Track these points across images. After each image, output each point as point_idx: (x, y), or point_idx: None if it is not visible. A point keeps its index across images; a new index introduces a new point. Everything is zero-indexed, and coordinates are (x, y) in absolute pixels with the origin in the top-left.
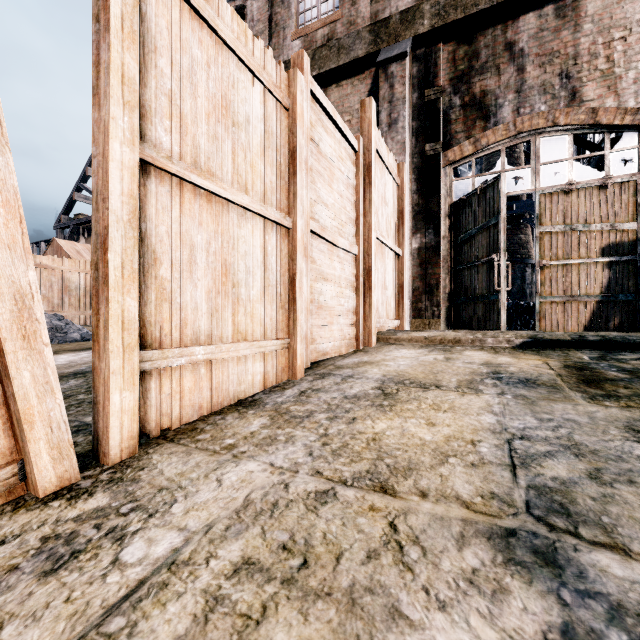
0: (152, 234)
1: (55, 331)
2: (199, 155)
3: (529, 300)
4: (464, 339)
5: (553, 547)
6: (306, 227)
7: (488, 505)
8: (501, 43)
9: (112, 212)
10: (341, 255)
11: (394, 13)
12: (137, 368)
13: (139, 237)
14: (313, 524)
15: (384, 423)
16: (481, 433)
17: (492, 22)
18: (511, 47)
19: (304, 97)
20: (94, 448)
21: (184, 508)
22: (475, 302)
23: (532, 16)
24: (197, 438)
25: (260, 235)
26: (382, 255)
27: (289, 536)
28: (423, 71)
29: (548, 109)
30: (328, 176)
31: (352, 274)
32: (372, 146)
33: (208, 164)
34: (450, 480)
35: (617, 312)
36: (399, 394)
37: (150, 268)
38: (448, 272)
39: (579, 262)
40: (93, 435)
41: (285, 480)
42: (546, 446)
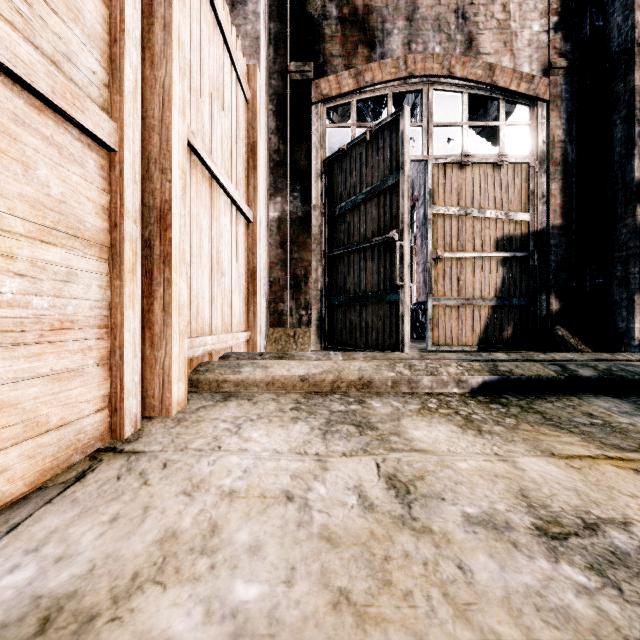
0: None
1: None
2: None
3: None
4: (379, 379)
5: None
6: None
7: None
8: None
9: None
10: None
11: None
12: None
13: None
14: None
15: None
16: None
17: None
18: None
19: None
20: None
21: None
22: (361, 303)
23: None
24: None
25: None
26: (212, 202)
27: None
28: None
29: (443, 53)
30: None
31: (90, 203)
32: None
33: None
34: None
35: (511, 319)
36: None
37: None
38: (321, 259)
39: (474, 256)
40: None
41: None
42: None
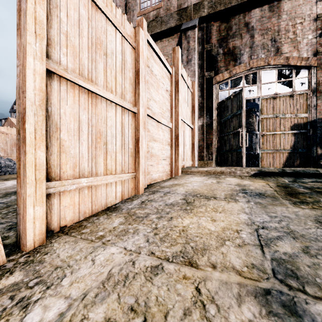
0: (55, 113)
1: (7, 167)
2: (84, 70)
3: (254, 151)
4: (225, 171)
5: (293, 301)
6: (145, 112)
7: (251, 272)
8: (242, 23)
9: (28, 99)
10: (163, 128)
11: (189, 5)
12: (45, 192)
13: (47, 115)
14: (150, 290)
15: (188, 220)
16: (241, 225)
17: (238, 12)
18: (247, 25)
19: (143, 43)
20: (17, 241)
21: (70, 281)
22: (230, 152)
23: (257, 10)
24: (82, 232)
25: (119, 116)
26: (184, 128)
27: (135, 300)
28: (204, 35)
29: (265, 56)
30: (156, 86)
31: (169, 138)
32: (179, 71)
33: (89, 75)
34: (228, 256)
35: (298, 157)
36: (195, 202)
37: (54, 133)
38: (216, 137)
39: (280, 133)
40: (17, 233)
41: (133, 259)
42: (276, 233)
